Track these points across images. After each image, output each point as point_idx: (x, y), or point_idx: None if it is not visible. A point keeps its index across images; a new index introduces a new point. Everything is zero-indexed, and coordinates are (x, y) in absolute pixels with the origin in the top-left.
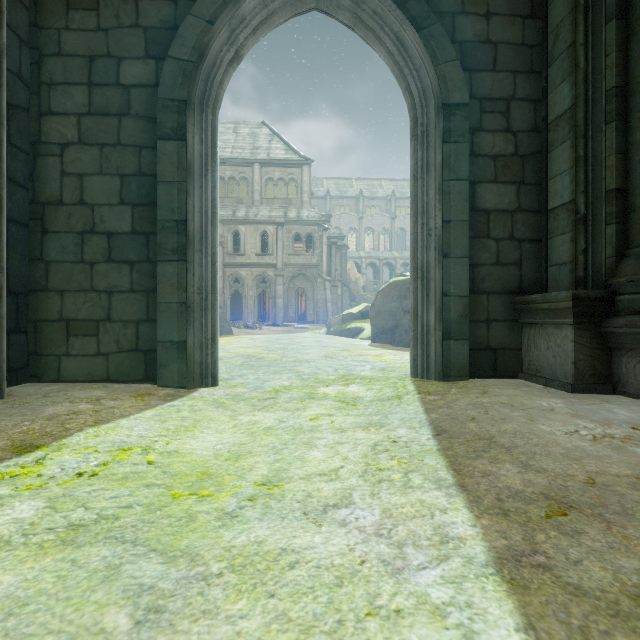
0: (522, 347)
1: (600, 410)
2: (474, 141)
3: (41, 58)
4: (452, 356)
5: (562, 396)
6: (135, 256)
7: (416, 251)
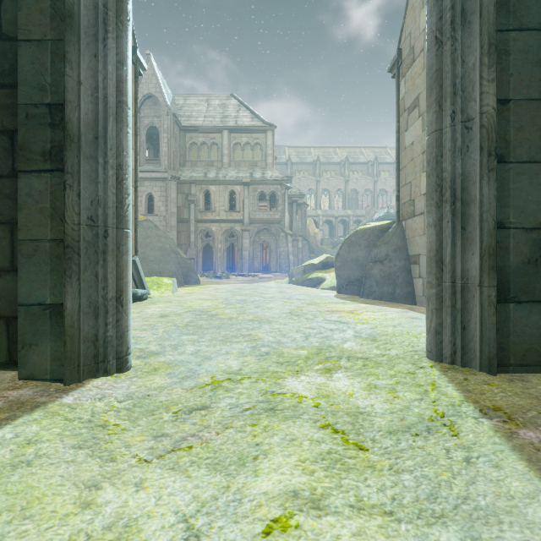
0: None
1: None
2: None
3: None
4: (512, 330)
5: None
6: None
7: (440, 159)
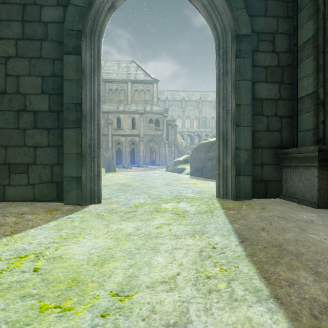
0: (282, 180)
1: None
2: (254, 58)
3: None
4: (241, 185)
5: (313, 211)
6: (51, 125)
7: (219, 123)
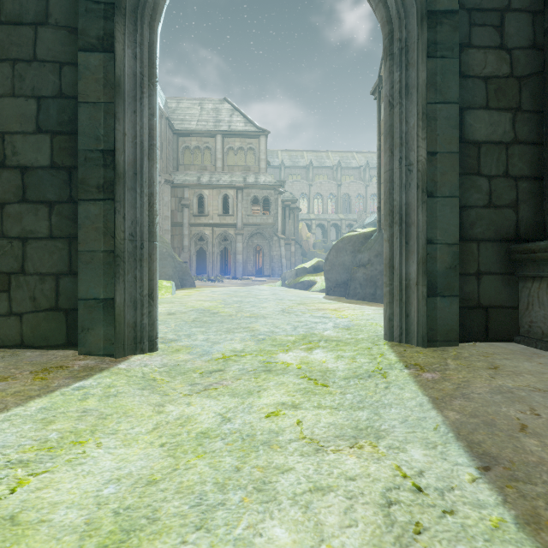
0: (519, 305)
1: None
2: (462, 59)
3: None
4: (438, 316)
5: None
6: (55, 195)
7: (392, 191)
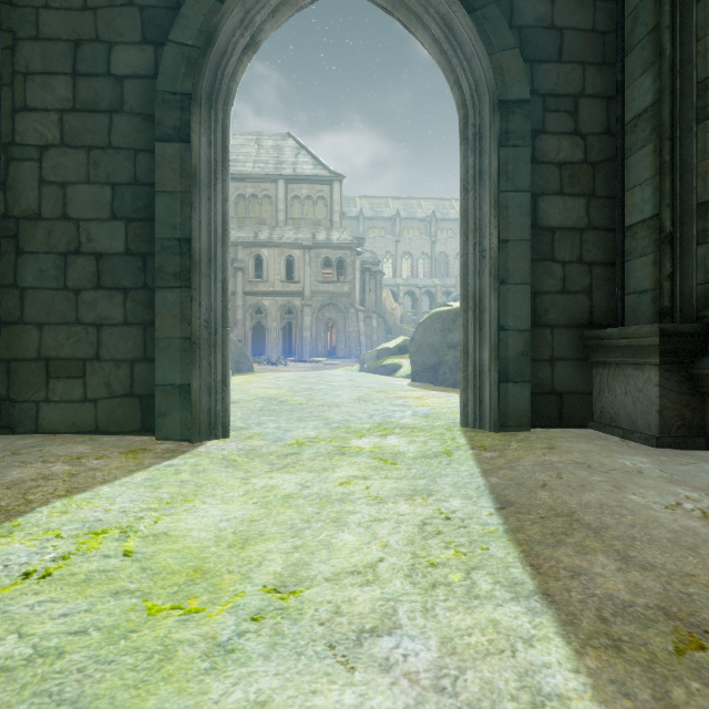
0: (593, 391)
1: (699, 473)
2: (536, 145)
3: (15, 42)
4: (510, 402)
5: (647, 452)
6: (129, 282)
7: (467, 276)
